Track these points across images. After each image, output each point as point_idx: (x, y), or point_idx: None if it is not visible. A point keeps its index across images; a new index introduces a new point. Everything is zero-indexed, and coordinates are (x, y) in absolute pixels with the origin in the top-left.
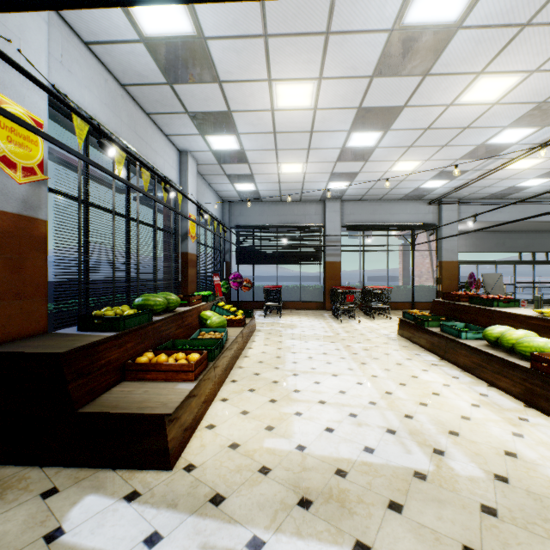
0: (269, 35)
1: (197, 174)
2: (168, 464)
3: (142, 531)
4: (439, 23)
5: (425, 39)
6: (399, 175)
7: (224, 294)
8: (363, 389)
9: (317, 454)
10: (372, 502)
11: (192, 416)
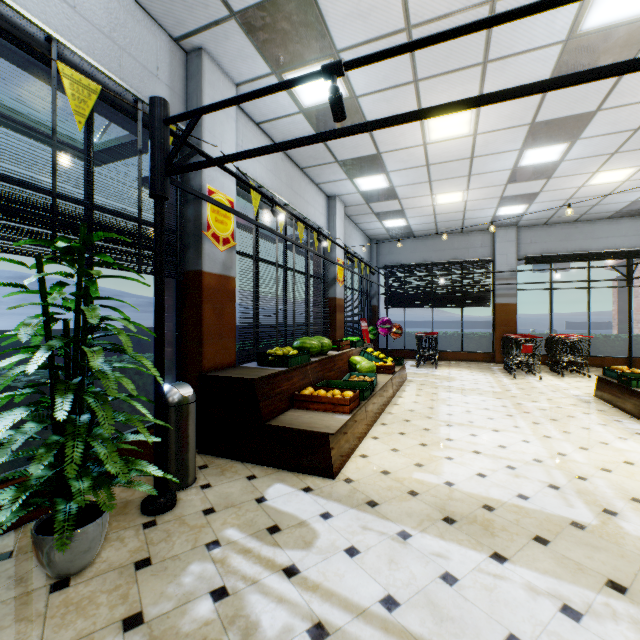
0: (419, 80)
1: (344, 216)
2: (332, 474)
3: (317, 510)
4: (633, 17)
5: (616, 37)
6: (601, 189)
7: (371, 341)
8: (528, 447)
9: (465, 490)
10: (516, 532)
11: (347, 443)
